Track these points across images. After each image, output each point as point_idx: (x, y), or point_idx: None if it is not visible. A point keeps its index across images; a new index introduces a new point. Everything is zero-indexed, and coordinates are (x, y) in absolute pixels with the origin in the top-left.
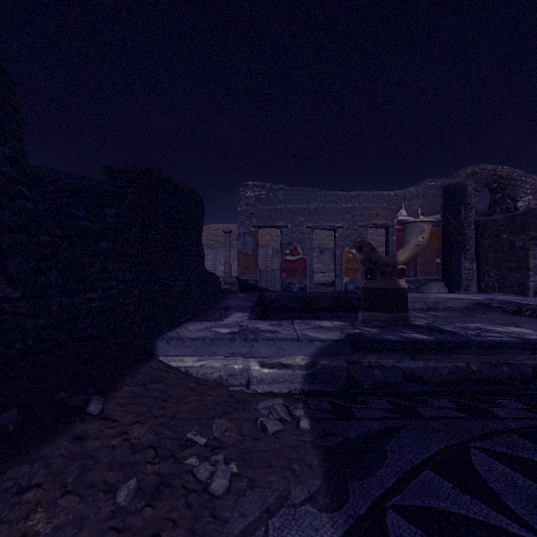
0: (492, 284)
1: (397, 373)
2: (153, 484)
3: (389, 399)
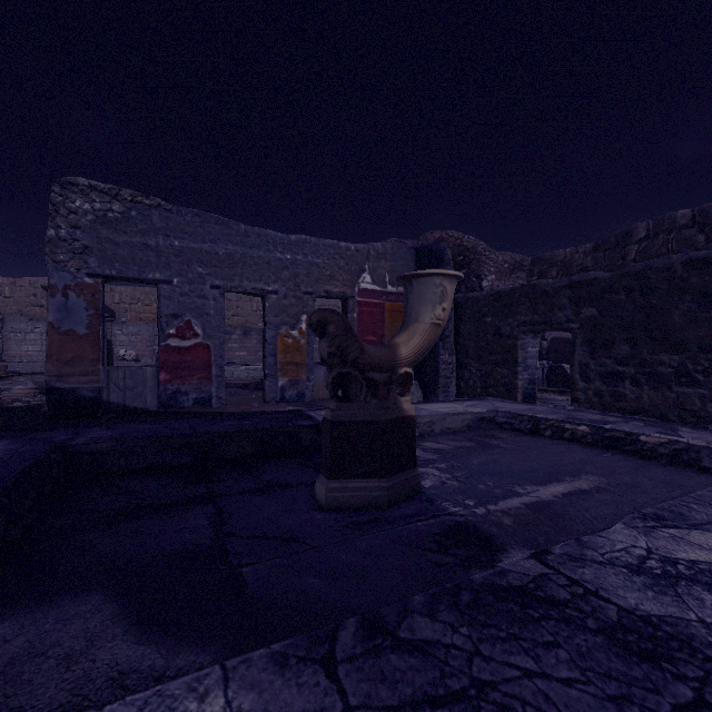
0: (473, 383)
1: None
2: None
3: None
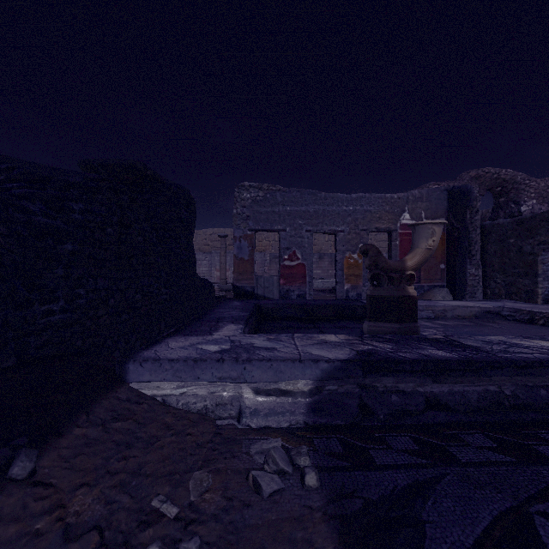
0: (498, 291)
1: (418, 400)
2: None
3: (413, 435)
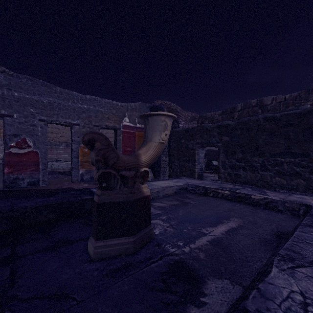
0: (176, 170)
1: None
2: None
3: None
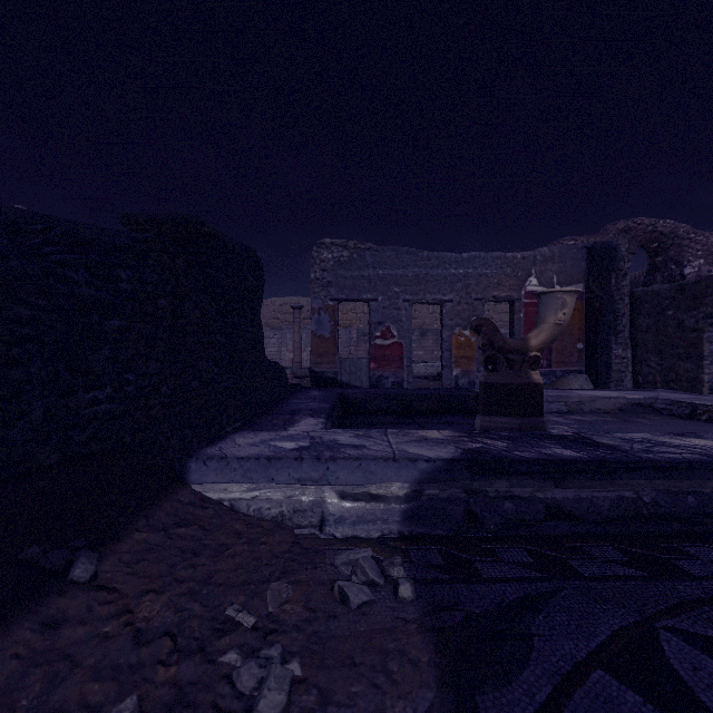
0: (652, 378)
1: (537, 507)
2: (165, 703)
3: (528, 548)
